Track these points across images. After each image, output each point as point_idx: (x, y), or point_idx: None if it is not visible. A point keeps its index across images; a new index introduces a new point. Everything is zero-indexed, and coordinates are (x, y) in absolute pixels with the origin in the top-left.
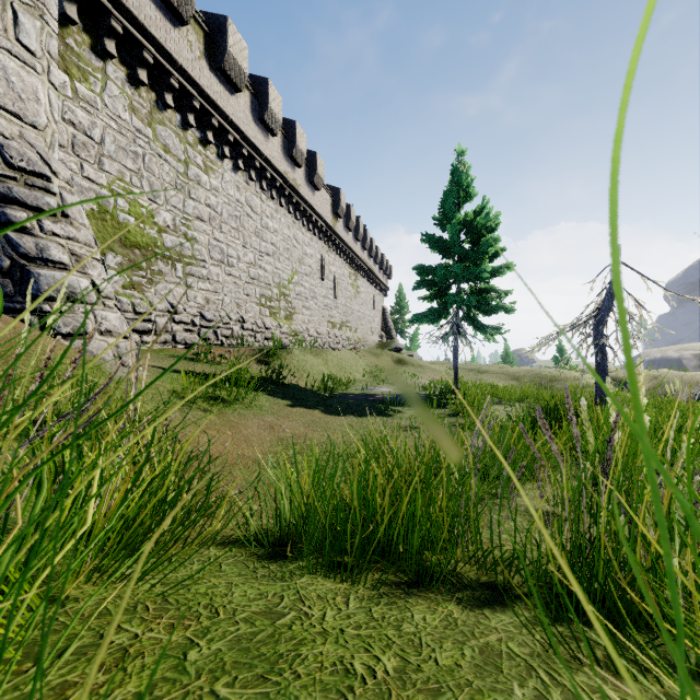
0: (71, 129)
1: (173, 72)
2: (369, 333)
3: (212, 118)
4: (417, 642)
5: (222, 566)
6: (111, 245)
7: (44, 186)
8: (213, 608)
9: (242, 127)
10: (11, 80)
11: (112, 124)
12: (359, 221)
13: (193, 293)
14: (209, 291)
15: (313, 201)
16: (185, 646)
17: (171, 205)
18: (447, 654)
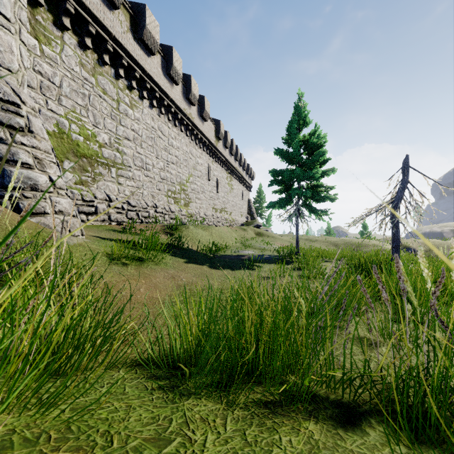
0: (39, 77)
1: (109, 40)
2: (239, 215)
3: (135, 72)
4: None
5: (126, 388)
6: (66, 155)
7: (15, 110)
8: (109, 436)
9: (155, 78)
10: None
11: (67, 74)
12: (233, 142)
13: (122, 188)
14: (133, 187)
15: (202, 128)
16: None
17: (107, 129)
18: None
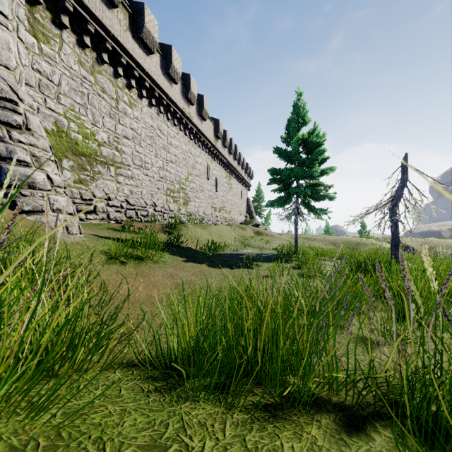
0: (38, 75)
1: (108, 39)
2: (238, 214)
3: (134, 71)
4: None
5: (122, 390)
6: (65, 154)
7: (12, 108)
8: (102, 443)
9: (154, 77)
10: None
11: (66, 72)
12: (231, 141)
13: (121, 187)
14: (132, 185)
15: (201, 128)
16: None
17: (106, 128)
18: None
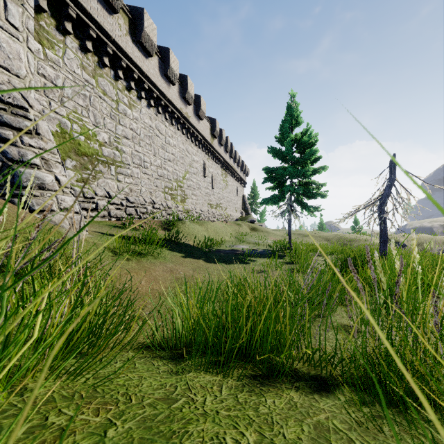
0: (43, 79)
1: (109, 43)
2: (234, 211)
3: (134, 73)
4: (270, 420)
5: (136, 364)
6: (68, 154)
7: (24, 114)
8: (128, 396)
9: (153, 79)
10: (2, 46)
11: (69, 76)
12: (227, 140)
13: (121, 185)
14: (132, 184)
15: (198, 127)
16: (106, 426)
17: (107, 128)
18: (291, 430)
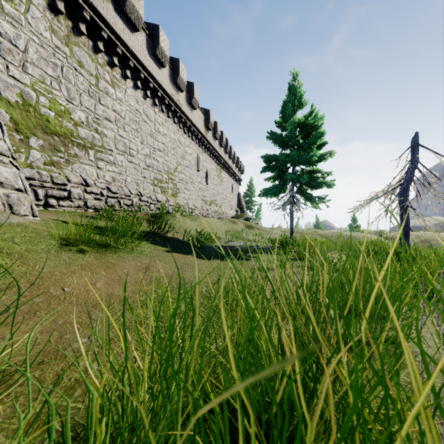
0: None
1: (85, 7)
2: (229, 208)
3: (117, 47)
4: None
5: None
6: (33, 131)
7: None
8: None
9: (140, 57)
10: None
11: (34, 38)
12: (222, 133)
13: (102, 173)
14: (115, 172)
15: (191, 117)
16: None
17: (84, 106)
18: None
